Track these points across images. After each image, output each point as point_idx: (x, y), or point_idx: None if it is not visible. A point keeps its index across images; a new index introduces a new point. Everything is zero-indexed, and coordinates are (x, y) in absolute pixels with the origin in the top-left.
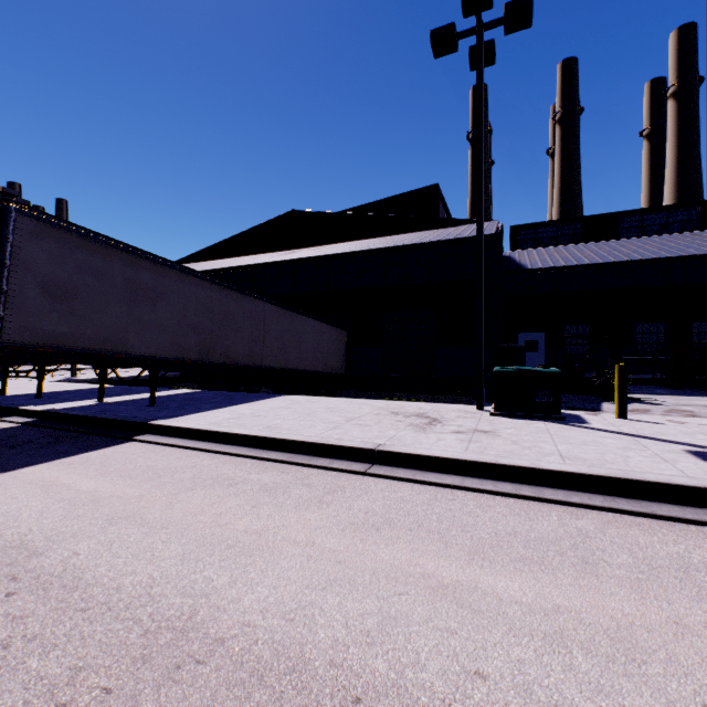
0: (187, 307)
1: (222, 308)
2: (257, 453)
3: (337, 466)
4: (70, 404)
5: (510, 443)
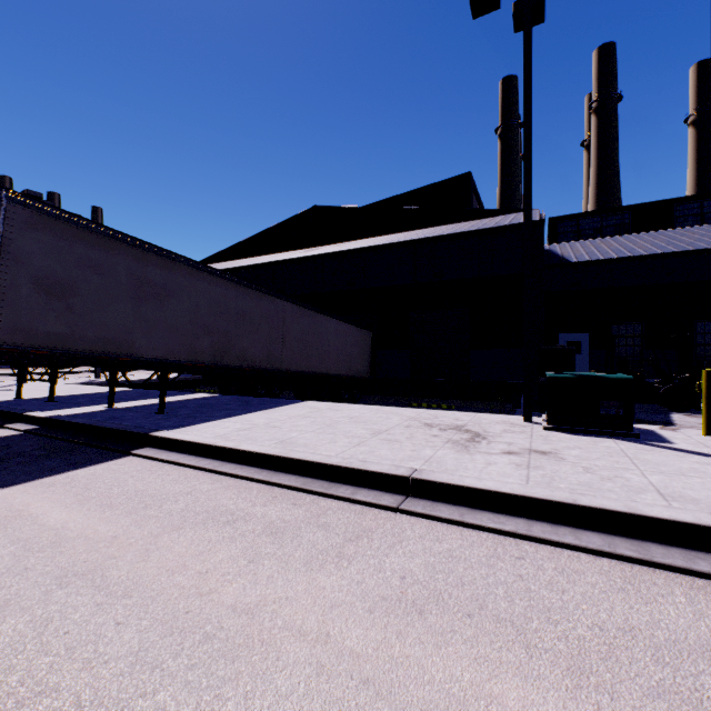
0: (199, 306)
1: (238, 307)
2: (266, 476)
3: (362, 498)
4: (78, 410)
5: (582, 471)
